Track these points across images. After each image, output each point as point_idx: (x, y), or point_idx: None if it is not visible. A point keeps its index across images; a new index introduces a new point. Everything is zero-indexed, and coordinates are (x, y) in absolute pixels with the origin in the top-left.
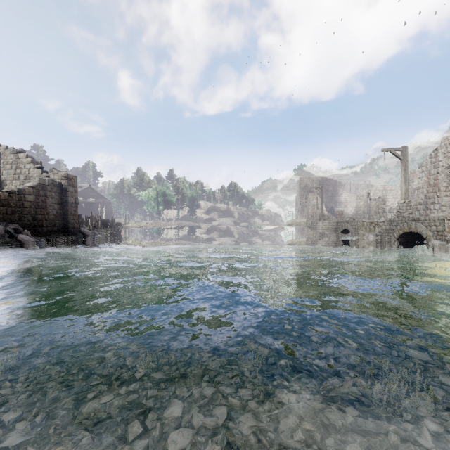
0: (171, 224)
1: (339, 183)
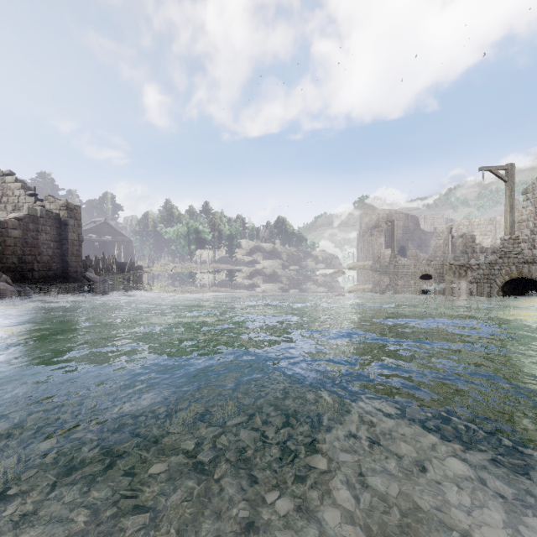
0: (205, 268)
1: (411, 217)
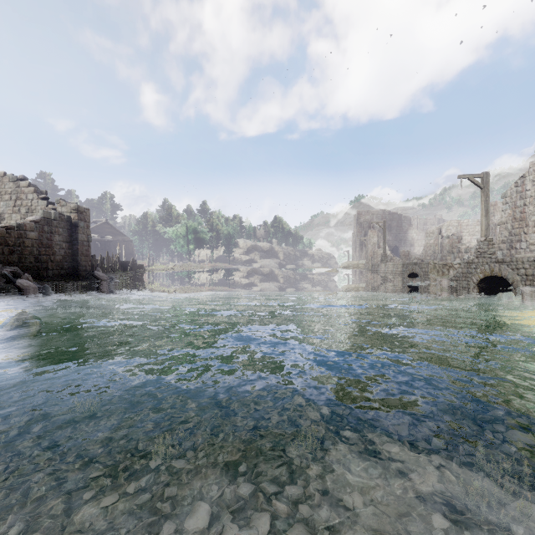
0: (204, 267)
1: (404, 217)
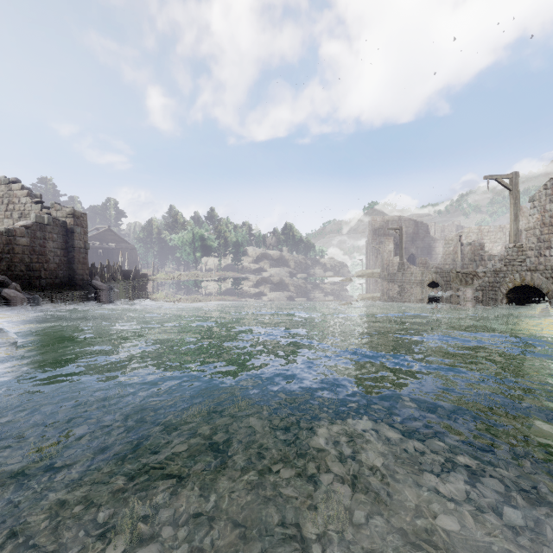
0: (211, 275)
1: (421, 224)
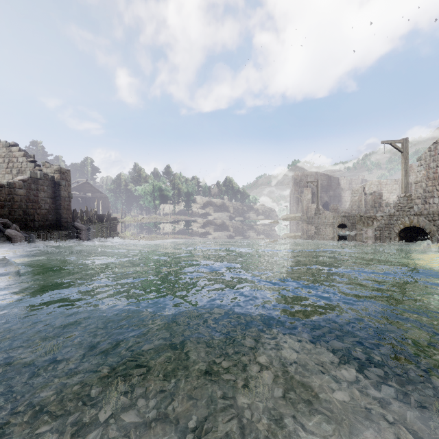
0: (167, 219)
1: (333, 178)
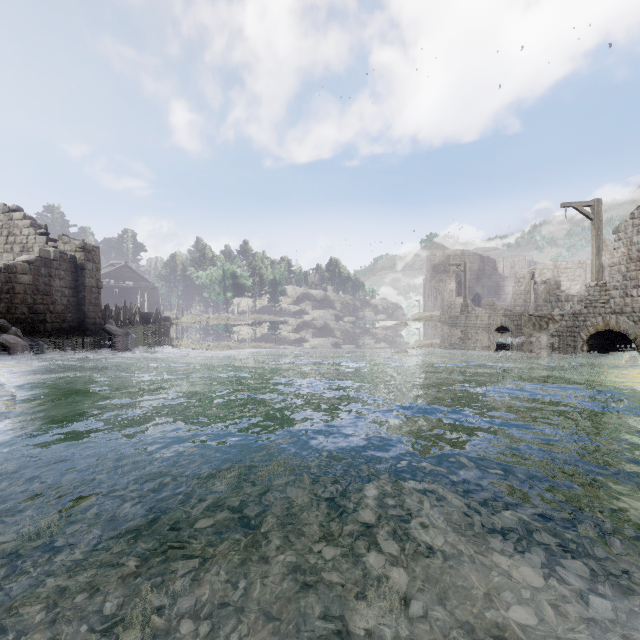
0: (244, 319)
1: (487, 259)
